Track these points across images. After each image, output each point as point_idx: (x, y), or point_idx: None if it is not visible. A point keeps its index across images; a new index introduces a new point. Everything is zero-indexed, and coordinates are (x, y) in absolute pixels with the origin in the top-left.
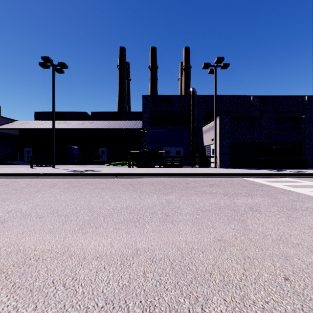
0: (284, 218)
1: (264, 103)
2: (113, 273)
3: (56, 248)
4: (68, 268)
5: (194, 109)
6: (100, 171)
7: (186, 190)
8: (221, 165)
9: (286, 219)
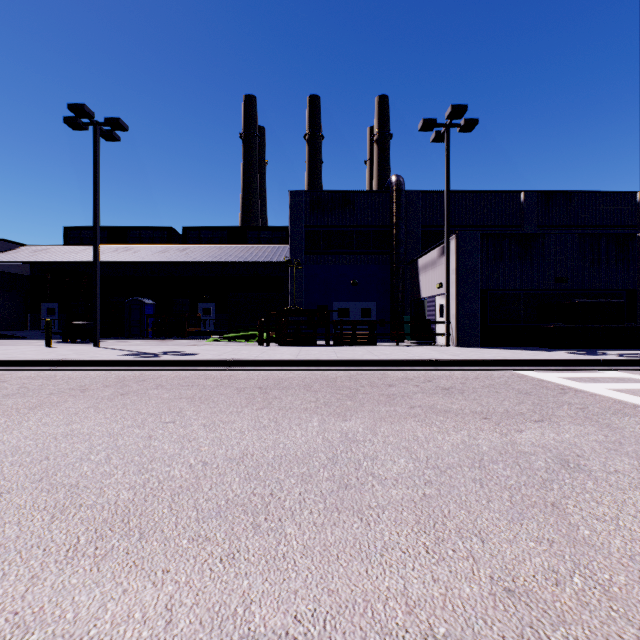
0: None
1: (550, 208)
2: None
3: None
4: None
5: (401, 221)
6: (194, 354)
7: (389, 404)
8: (461, 341)
9: None
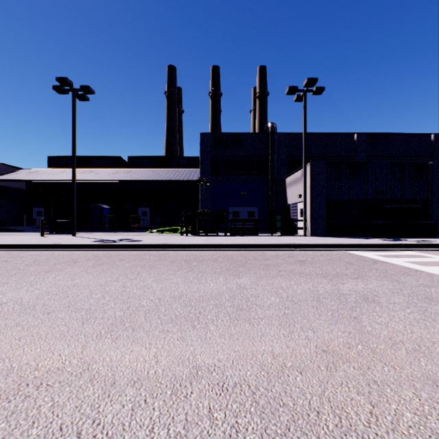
0: (418, 314)
1: (373, 144)
2: (160, 412)
3: (70, 366)
4: (87, 401)
5: (274, 153)
6: (139, 241)
7: (266, 269)
8: (313, 232)
9: (422, 316)
